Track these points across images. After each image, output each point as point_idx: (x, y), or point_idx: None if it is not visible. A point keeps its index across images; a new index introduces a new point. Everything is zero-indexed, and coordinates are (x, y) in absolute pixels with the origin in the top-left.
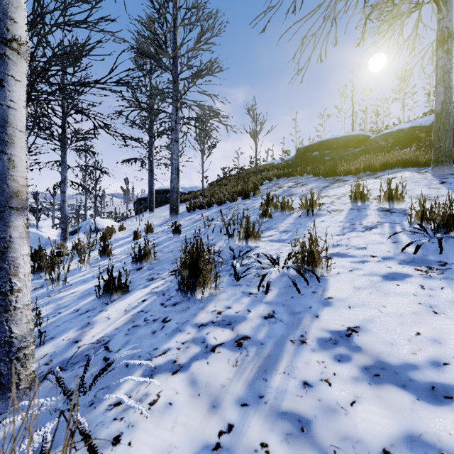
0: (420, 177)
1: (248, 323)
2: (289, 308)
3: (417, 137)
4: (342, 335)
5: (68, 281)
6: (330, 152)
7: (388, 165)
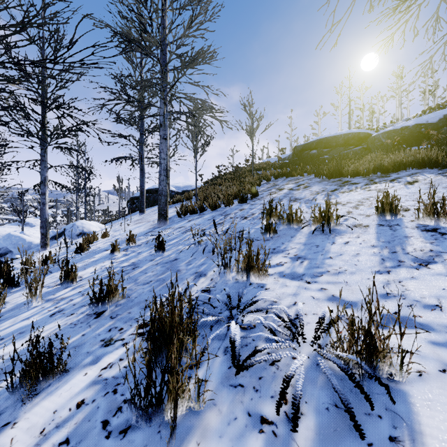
0: None
1: None
2: None
3: (423, 135)
4: None
5: (4, 328)
6: (329, 150)
7: (401, 166)
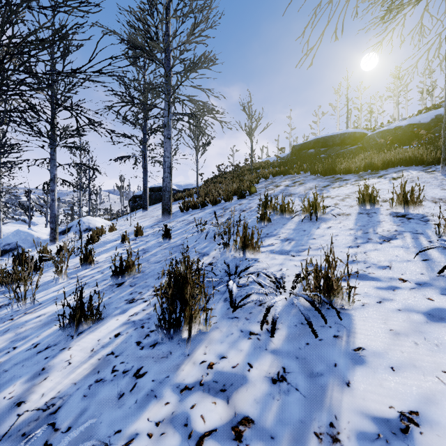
0: (429, 177)
1: (250, 389)
2: (306, 365)
3: (415, 135)
4: (394, 430)
5: (39, 297)
6: (326, 149)
7: (390, 163)
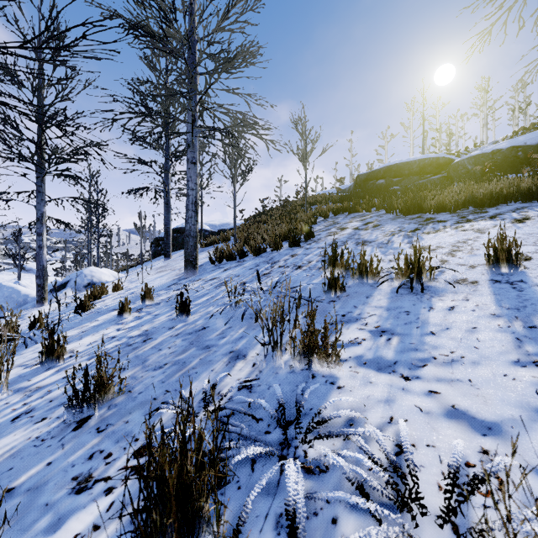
0: None
1: None
2: None
3: (520, 161)
4: None
5: None
6: (400, 179)
7: (500, 198)
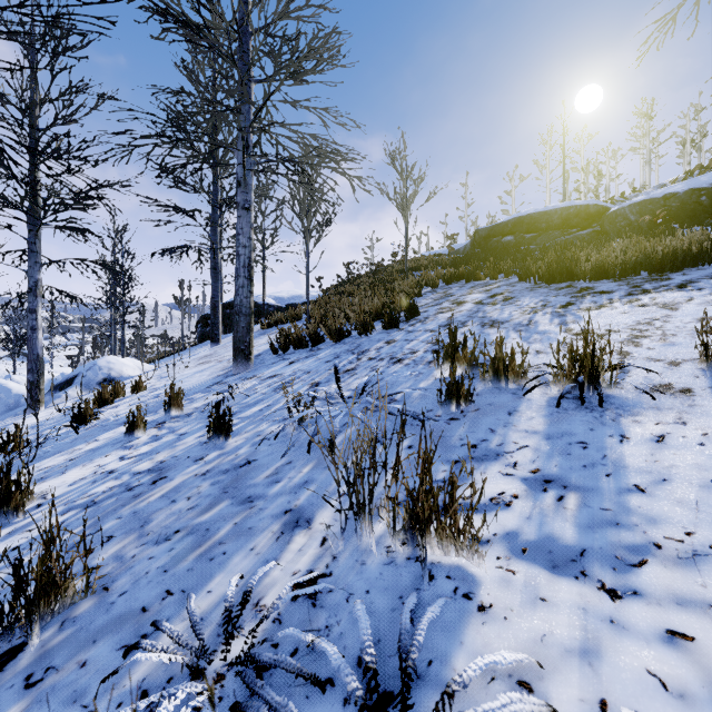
0: None
1: None
2: None
3: (704, 208)
4: None
5: None
6: (535, 236)
7: (687, 259)
